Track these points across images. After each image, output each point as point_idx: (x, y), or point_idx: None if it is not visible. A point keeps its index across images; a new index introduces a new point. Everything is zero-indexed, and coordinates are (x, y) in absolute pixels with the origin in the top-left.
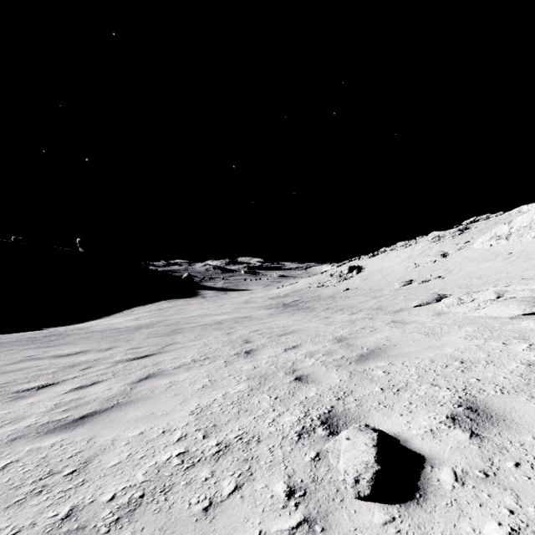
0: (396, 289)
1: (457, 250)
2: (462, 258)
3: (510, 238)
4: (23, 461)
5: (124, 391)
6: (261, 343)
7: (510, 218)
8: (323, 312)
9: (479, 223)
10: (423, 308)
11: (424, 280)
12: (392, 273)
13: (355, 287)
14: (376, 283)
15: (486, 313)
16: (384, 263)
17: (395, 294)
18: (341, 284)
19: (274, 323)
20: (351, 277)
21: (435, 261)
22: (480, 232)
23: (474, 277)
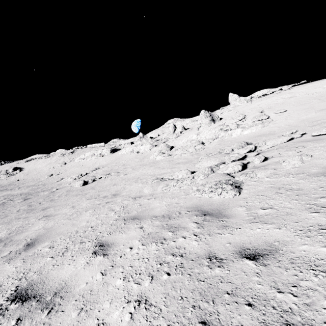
0: (47, 178)
1: (70, 162)
2: (71, 165)
3: (84, 159)
4: (15, 200)
5: (4, 201)
6: (18, 194)
7: (88, 150)
8: (21, 188)
9: (78, 150)
10: (58, 182)
11: (57, 174)
12: (42, 171)
13: (23, 179)
14: (35, 176)
15: (69, 181)
16: (37, 166)
17: (48, 180)
18: (11, 178)
19: (5, 193)
20: (16, 173)
21: (61, 166)
22: (78, 155)
23: (72, 173)
